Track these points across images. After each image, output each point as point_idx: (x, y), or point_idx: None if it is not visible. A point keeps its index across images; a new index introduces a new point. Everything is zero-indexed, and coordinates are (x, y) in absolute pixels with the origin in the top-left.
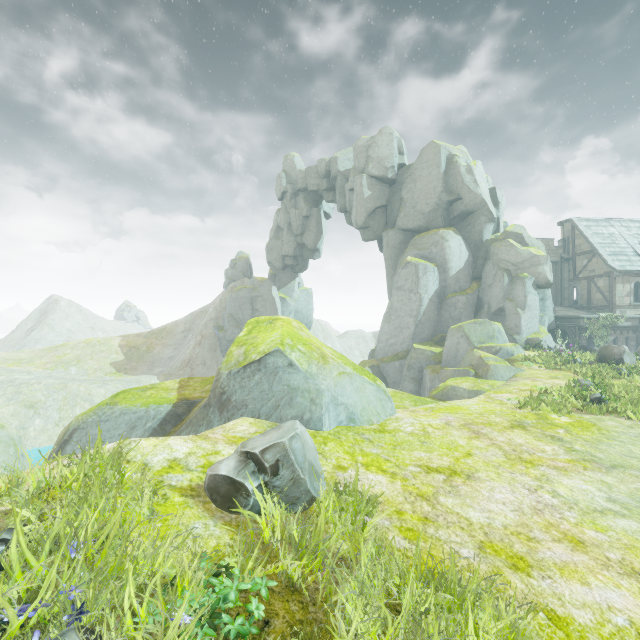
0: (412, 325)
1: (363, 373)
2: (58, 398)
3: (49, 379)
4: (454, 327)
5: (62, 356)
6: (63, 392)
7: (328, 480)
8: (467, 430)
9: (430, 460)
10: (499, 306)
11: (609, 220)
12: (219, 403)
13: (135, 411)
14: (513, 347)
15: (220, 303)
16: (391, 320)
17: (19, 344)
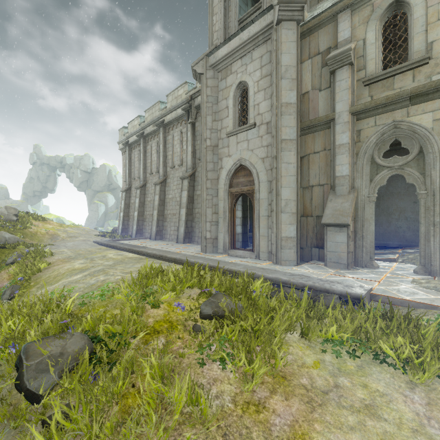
0: (96, 222)
1: None
2: None
3: None
4: (106, 222)
5: None
6: None
7: None
8: None
9: None
10: None
11: None
12: None
13: None
14: None
15: None
16: (89, 220)
17: None
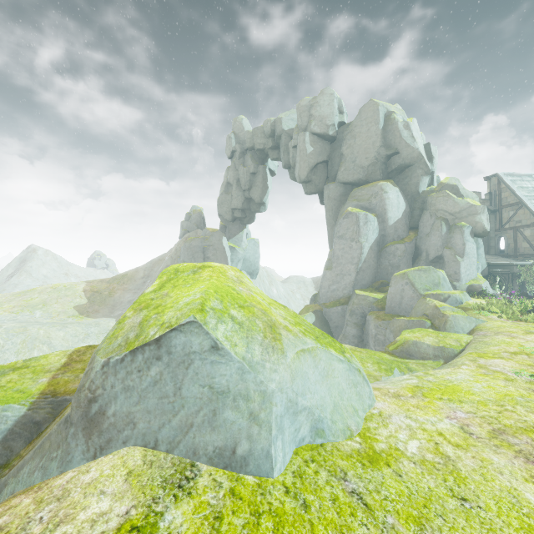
0: (353, 272)
1: (327, 342)
2: (17, 341)
3: (12, 322)
4: (398, 274)
5: (29, 300)
6: (22, 335)
7: None
8: (511, 451)
9: None
10: (437, 254)
11: (532, 175)
12: (85, 418)
13: None
14: (461, 295)
15: (175, 252)
16: (333, 267)
17: None
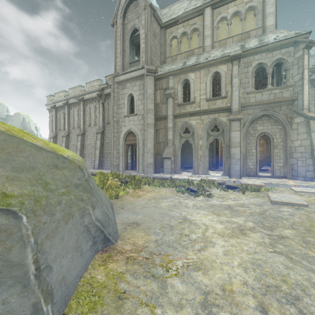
0: None
1: None
2: None
3: None
4: None
5: None
6: None
7: None
8: None
9: None
10: None
11: None
12: None
13: None
14: None
15: None
16: None
17: None
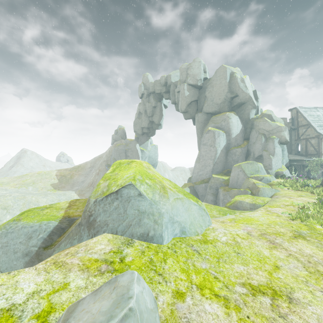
0: (211, 164)
1: (189, 197)
2: (20, 204)
3: (16, 193)
4: (236, 165)
5: (25, 180)
6: (23, 200)
7: (168, 320)
8: (265, 240)
9: (249, 275)
10: (259, 154)
11: (316, 108)
12: (88, 223)
13: (32, 226)
14: (270, 177)
15: (109, 152)
16: (200, 161)
17: (5, 174)
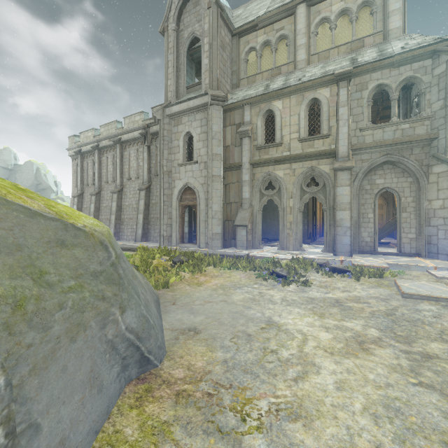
0: None
1: None
2: None
3: None
4: None
5: None
6: None
7: None
8: None
9: None
10: None
11: None
12: None
13: None
14: None
15: None
16: None
17: None
